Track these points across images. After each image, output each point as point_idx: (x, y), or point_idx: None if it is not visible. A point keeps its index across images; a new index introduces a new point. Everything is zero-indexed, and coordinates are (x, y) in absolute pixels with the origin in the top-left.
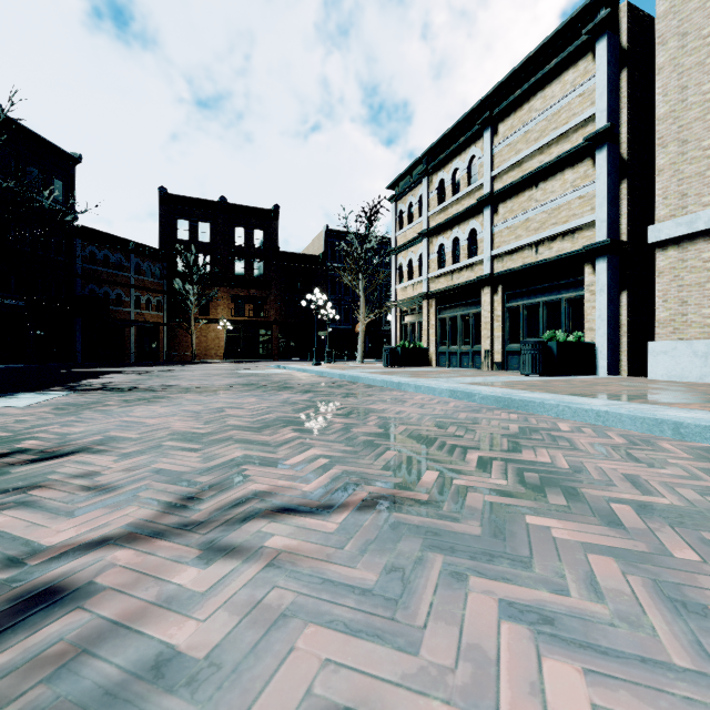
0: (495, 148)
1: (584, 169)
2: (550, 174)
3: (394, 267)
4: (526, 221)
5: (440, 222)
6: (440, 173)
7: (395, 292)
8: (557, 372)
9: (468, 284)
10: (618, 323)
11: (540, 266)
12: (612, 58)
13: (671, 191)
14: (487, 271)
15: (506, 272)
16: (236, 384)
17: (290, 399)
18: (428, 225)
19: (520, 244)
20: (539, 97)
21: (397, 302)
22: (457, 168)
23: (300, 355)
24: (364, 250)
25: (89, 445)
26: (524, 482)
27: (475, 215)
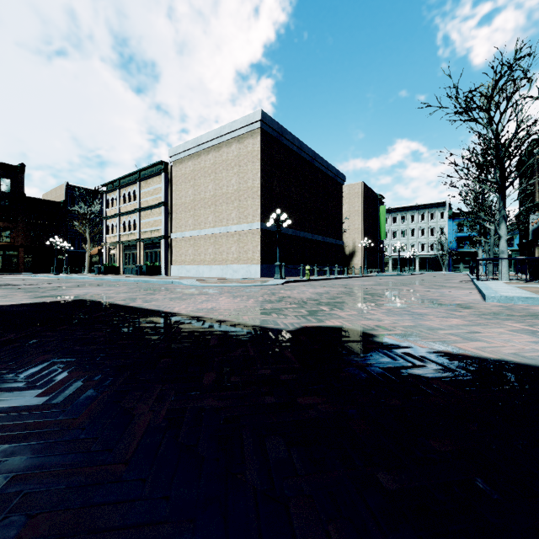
0: (141, 191)
1: (161, 211)
2: (154, 209)
3: (105, 226)
4: (149, 222)
5: (124, 212)
6: (124, 190)
7: (106, 238)
8: (146, 274)
9: (133, 241)
10: (169, 260)
11: (152, 239)
12: (166, 181)
13: (175, 225)
14: (138, 237)
15: (143, 239)
16: (18, 280)
17: (44, 281)
18: (120, 211)
19: (147, 230)
20: (152, 180)
21: (107, 243)
22: (130, 191)
23: (44, 269)
24: (89, 214)
25: (6, 283)
26: (78, 282)
27: (135, 214)
